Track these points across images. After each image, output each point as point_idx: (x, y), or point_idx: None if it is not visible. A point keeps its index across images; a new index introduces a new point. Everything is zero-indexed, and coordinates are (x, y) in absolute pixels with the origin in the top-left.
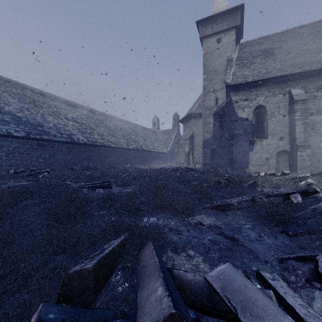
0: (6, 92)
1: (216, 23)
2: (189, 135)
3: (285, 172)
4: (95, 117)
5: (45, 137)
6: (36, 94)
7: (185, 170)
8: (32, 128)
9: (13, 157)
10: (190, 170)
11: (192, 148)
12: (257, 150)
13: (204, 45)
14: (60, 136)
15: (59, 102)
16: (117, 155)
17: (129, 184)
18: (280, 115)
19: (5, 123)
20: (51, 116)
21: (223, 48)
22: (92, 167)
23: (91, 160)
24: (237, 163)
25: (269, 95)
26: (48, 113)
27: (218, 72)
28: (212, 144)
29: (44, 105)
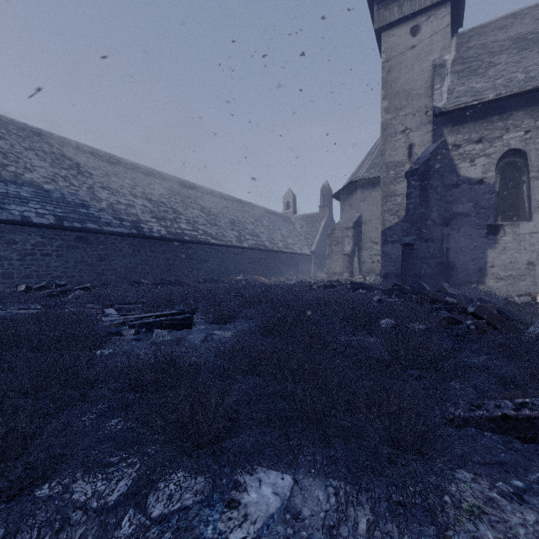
0: (32, 150)
1: None
2: (353, 221)
3: None
4: (184, 193)
5: (90, 225)
6: (84, 154)
7: (350, 287)
8: (69, 209)
9: (32, 262)
10: (359, 288)
11: (358, 244)
12: (505, 245)
13: (383, 44)
14: (118, 223)
15: (123, 168)
16: (221, 259)
17: (231, 319)
18: None
19: (21, 201)
20: (105, 190)
21: (424, 44)
22: (174, 280)
23: (173, 268)
24: (458, 273)
25: (536, 126)
26: (100, 186)
27: (413, 94)
28: (401, 235)
29: (95, 172)
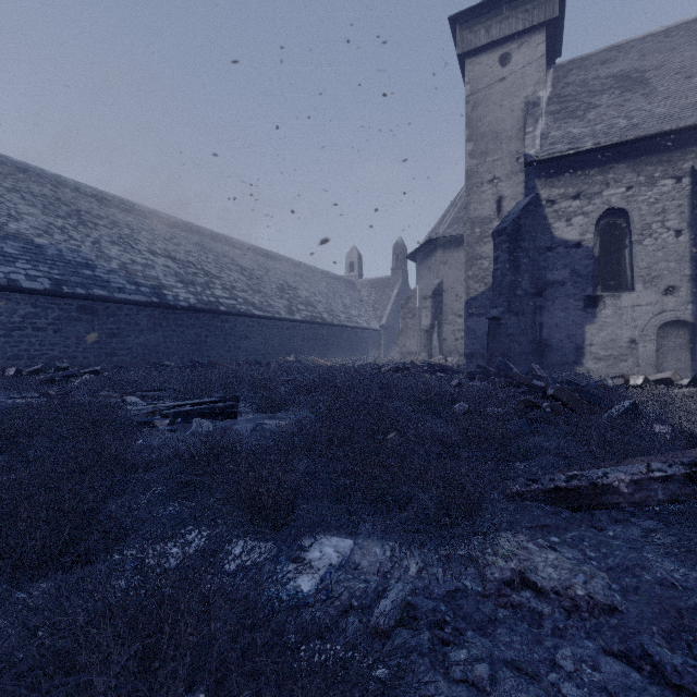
0: (16, 192)
1: (497, 19)
2: (433, 288)
3: None
4: (218, 250)
5: (97, 291)
6: (86, 197)
7: (426, 370)
8: (69, 270)
9: (21, 339)
10: (437, 370)
11: (438, 317)
12: (605, 319)
13: (467, 73)
14: (133, 289)
15: (138, 217)
16: (267, 335)
17: (283, 407)
18: (667, 233)
19: (6, 259)
20: (115, 245)
21: (516, 76)
22: (207, 361)
23: (206, 346)
24: (553, 353)
25: (639, 182)
26: (109, 240)
27: (502, 136)
28: (488, 306)
29: (101, 221)
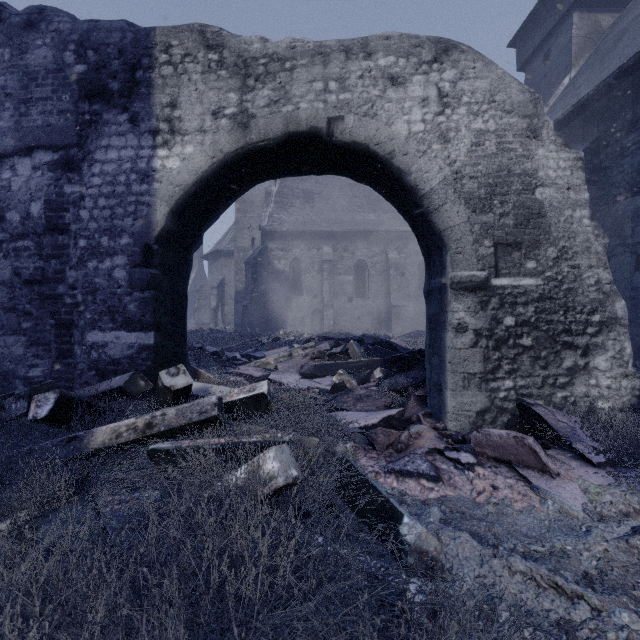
0: None
1: None
2: (218, 282)
3: (298, 330)
4: None
5: None
6: None
7: (209, 332)
8: None
9: None
10: (215, 332)
11: (222, 301)
12: (293, 308)
13: None
14: None
15: None
16: None
17: None
18: (315, 272)
19: None
20: None
21: None
22: None
23: None
24: (273, 323)
25: (305, 248)
26: None
27: (255, 204)
28: None
29: None
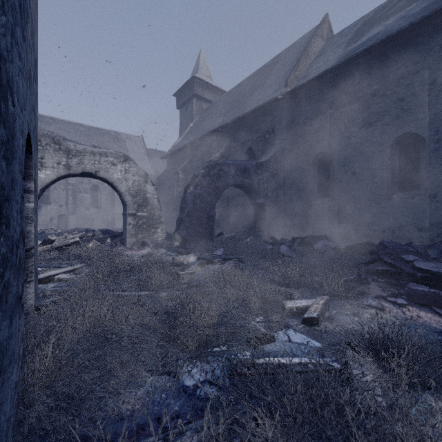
0: None
1: None
2: None
3: (52, 228)
4: None
5: None
6: None
7: None
8: None
9: None
10: None
11: None
12: (43, 213)
13: None
14: None
15: None
16: None
17: None
18: (61, 190)
19: None
20: None
21: None
22: None
23: None
24: None
25: None
26: None
27: None
28: None
29: None
